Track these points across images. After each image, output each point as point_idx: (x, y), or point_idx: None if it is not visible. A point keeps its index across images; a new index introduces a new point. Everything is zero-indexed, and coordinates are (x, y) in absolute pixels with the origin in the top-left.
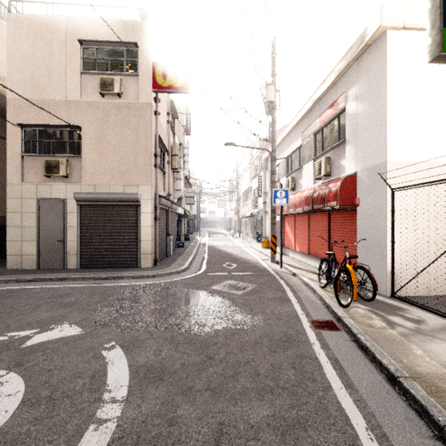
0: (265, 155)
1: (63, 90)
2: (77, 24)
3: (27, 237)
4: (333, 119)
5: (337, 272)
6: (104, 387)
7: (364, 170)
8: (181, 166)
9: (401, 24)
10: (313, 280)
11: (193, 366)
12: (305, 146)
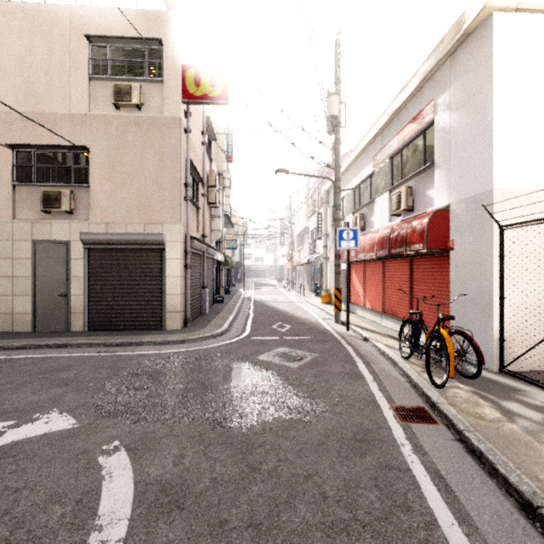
0: (326, 187)
1: (66, 100)
2: (84, 15)
3: (20, 290)
4: (416, 137)
5: (429, 339)
6: (92, 522)
7: (460, 202)
8: (220, 200)
9: (514, 4)
10: (392, 347)
11: (228, 482)
12: (378, 173)
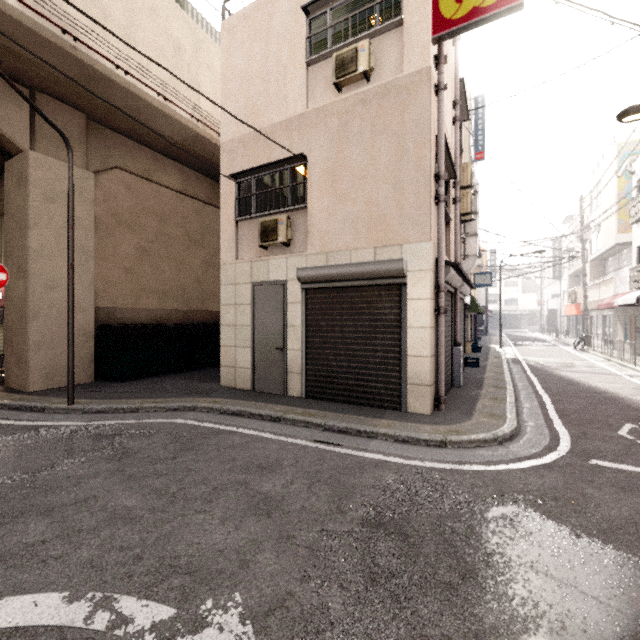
0: None
1: (283, 103)
2: None
3: (241, 341)
4: None
5: None
6: None
7: None
8: (476, 208)
9: None
10: None
11: None
12: None
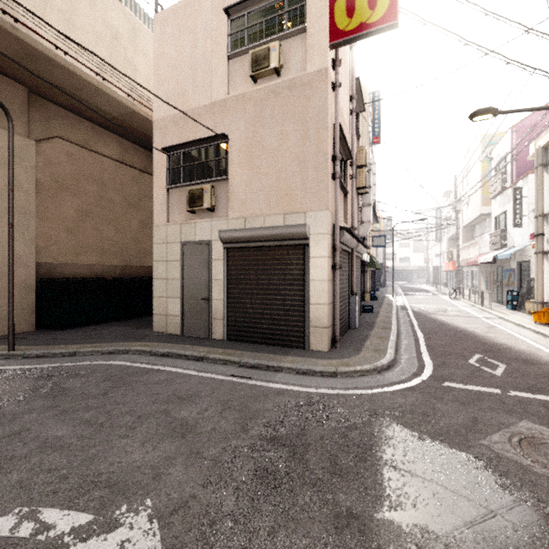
0: (542, 141)
1: (208, 89)
2: None
3: (171, 292)
4: None
5: None
6: None
7: None
8: (370, 184)
9: None
10: None
11: None
12: None
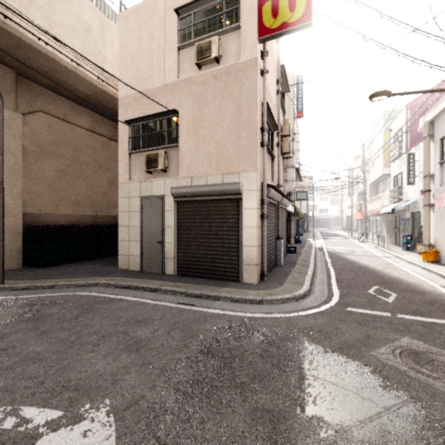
0: (429, 117)
1: (162, 74)
2: None
3: (133, 237)
4: None
5: None
6: None
7: None
8: (293, 150)
9: None
10: None
11: None
12: None
